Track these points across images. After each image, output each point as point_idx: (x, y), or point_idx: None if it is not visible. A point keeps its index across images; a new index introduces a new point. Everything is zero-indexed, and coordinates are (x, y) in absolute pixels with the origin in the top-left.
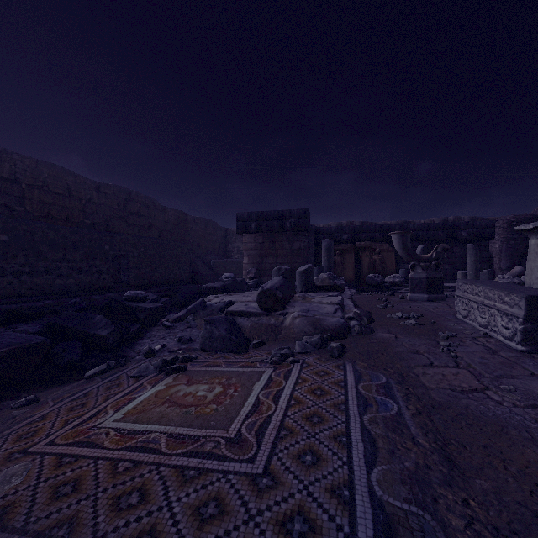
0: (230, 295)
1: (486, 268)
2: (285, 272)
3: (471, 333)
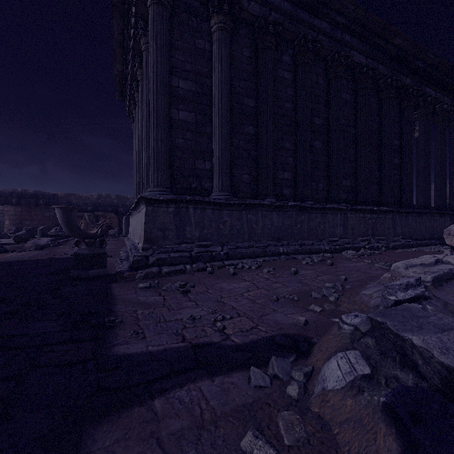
0: None
1: None
2: (30, 229)
3: None
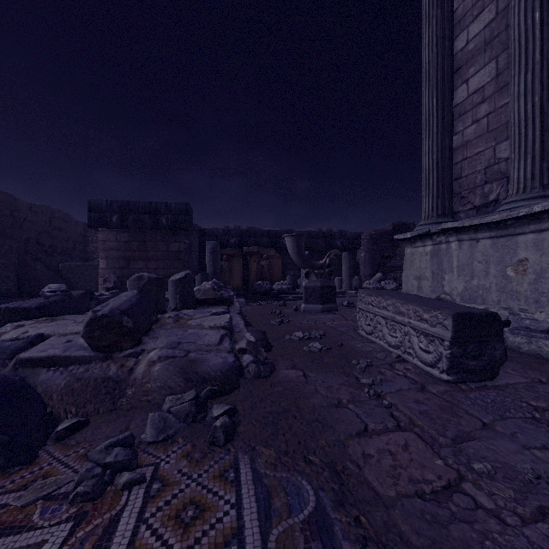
0: (50, 321)
1: (354, 274)
2: (148, 283)
3: (384, 357)
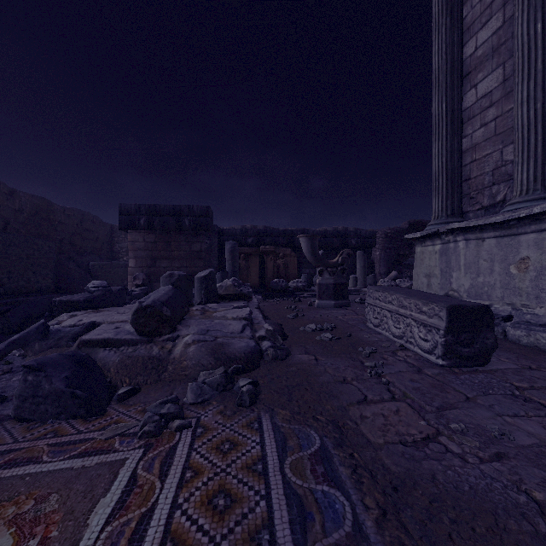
0: (97, 312)
1: (369, 273)
2: (178, 279)
3: (388, 346)
